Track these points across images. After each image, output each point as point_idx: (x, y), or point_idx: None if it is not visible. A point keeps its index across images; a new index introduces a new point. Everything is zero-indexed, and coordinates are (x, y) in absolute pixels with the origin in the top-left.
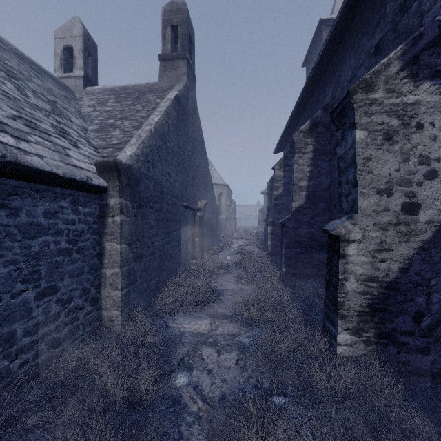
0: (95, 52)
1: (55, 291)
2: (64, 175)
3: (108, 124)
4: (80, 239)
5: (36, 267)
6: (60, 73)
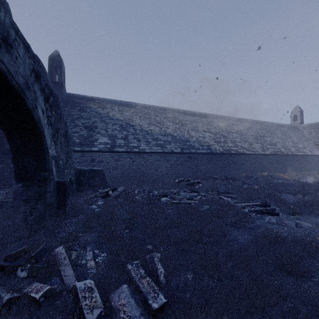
0: (302, 113)
1: (316, 166)
2: (318, 155)
3: (315, 141)
4: (318, 161)
5: (315, 163)
6: (292, 122)
